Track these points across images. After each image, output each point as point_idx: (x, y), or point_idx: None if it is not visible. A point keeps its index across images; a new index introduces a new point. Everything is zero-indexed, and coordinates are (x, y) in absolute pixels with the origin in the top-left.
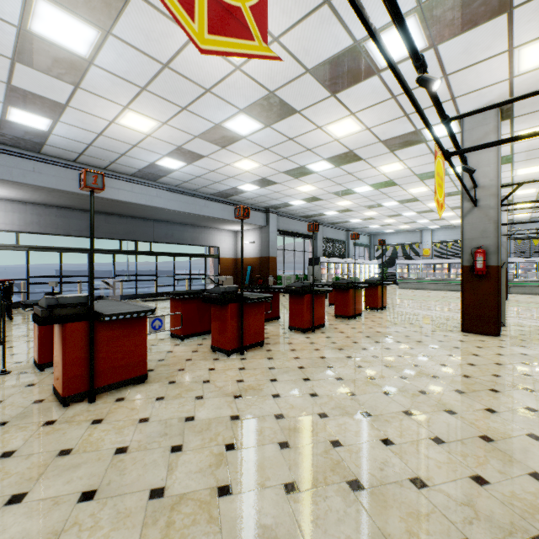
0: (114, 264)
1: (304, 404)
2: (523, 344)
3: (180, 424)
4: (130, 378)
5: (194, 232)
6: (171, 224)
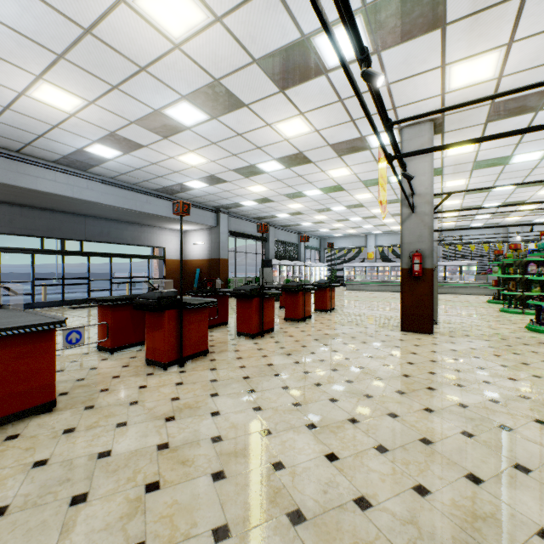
0: (33, 265)
1: (246, 421)
2: (452, 341)
3: (90, 464)
4: (30, 408)
5: (135, 231)
6: (107, 221)
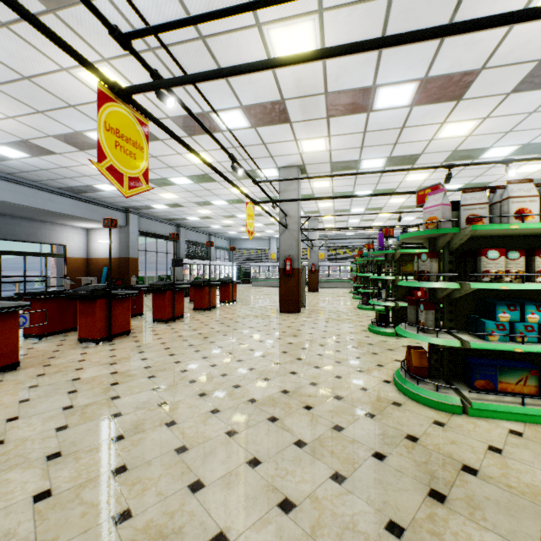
0: None
1: (165, 360)
2: (308, 316)
3: (70, 383)
4: (2, 366)
5: (30, 227)
6: None
